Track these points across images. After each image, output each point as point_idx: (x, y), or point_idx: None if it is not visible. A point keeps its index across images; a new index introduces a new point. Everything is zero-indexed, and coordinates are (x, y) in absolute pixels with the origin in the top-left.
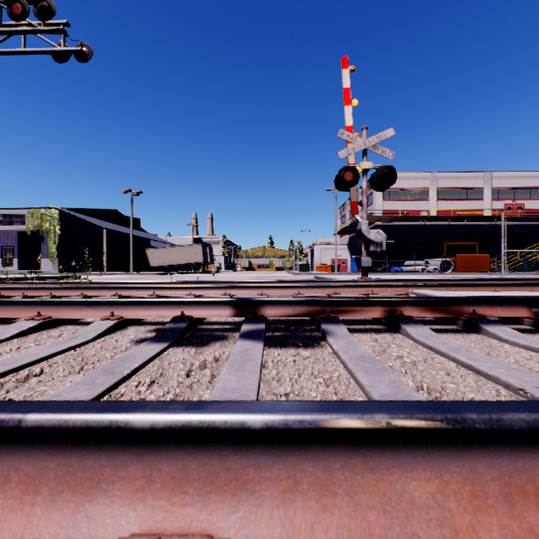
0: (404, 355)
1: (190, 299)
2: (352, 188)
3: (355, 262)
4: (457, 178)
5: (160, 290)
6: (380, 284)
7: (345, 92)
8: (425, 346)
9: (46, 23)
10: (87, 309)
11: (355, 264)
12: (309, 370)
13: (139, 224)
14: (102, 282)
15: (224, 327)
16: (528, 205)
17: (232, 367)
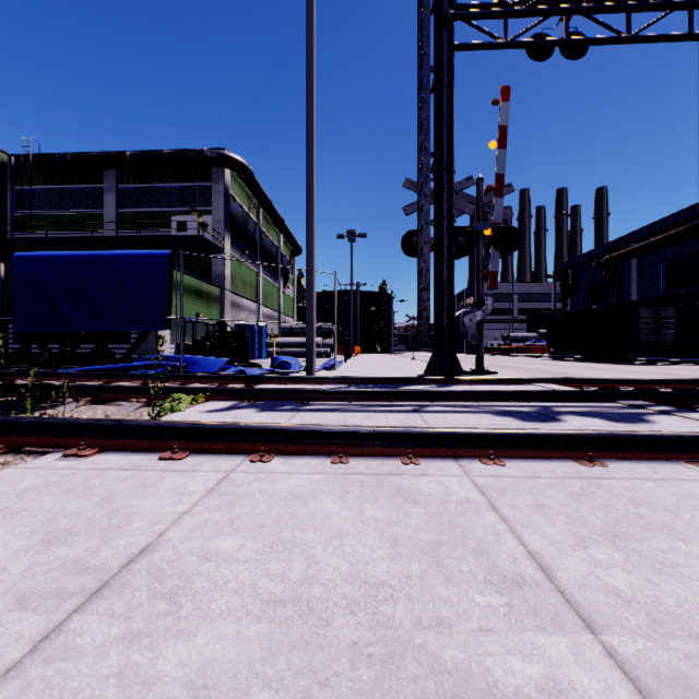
0: None
1: None
2: None
3: None
4: None
5: None
6: None
7: None
8: None
9: None
10: None
11: None
12: None
13: None
14: None
15: None
16: None
17: None
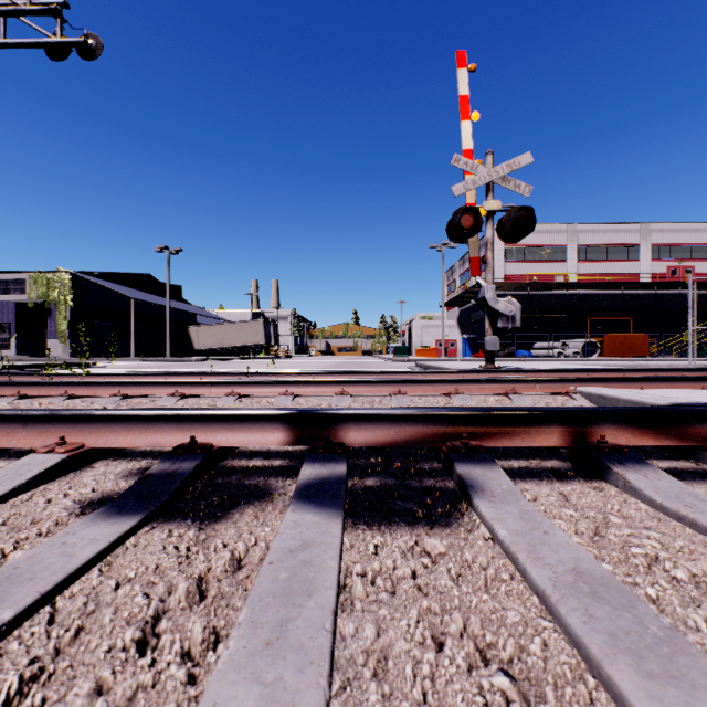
0: (664, 557)
1: (210, 411)
2: (472, 238)
3: (468, 344)
4: (605, 232)
5: (186, 386)
6: (524, 377)
7: (462, 101)
8: (690, 525)
9: (36, 2)
10: (22, 430)
11: (468, 347)
12: (460, 628)
13: (180, 293)
14: (110, 373)
15: (271, 463)
16: (699, 267)
17: (254, 630)
